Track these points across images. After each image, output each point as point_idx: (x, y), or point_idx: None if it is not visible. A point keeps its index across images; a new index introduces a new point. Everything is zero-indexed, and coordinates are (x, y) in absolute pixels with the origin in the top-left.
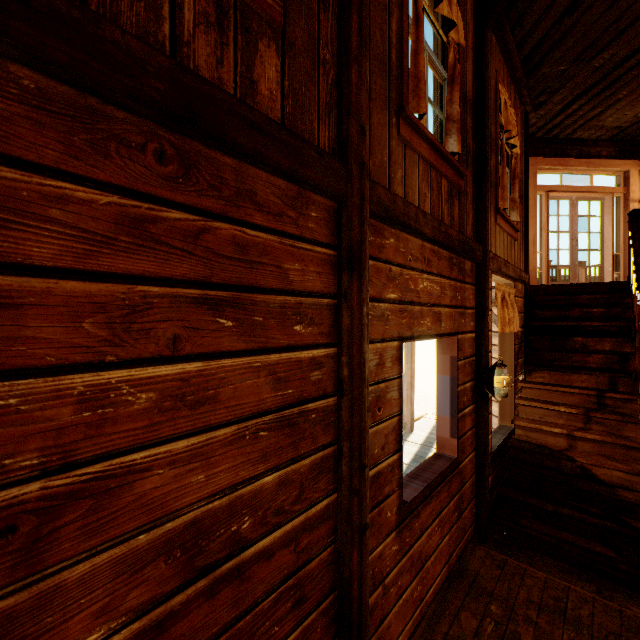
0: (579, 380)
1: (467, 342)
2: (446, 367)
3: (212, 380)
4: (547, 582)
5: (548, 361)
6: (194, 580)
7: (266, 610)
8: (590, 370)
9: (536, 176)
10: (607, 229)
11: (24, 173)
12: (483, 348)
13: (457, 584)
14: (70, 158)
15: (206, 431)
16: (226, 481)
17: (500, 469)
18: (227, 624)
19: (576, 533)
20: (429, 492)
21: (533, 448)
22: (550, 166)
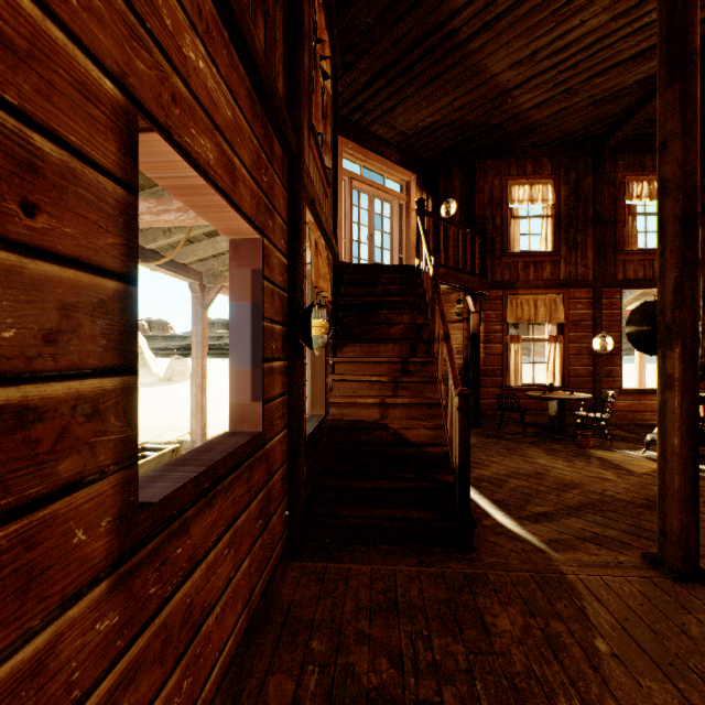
0: (386, 350)
1: (277, 263)
2: (246, 288)
3: None
4: (374, 575)
5: (358, 335)
6: None
7: None
8: (395, 340)
9: (342, 157)
10: (395, 231)
11: None
12: (297, 281)
13: (263, 634)
14: None
15: None
16: None
17: (314, 461)
18: None
19: (394, 506)
20: (211, 483)
21: (349, 424)
22: (354, 152)
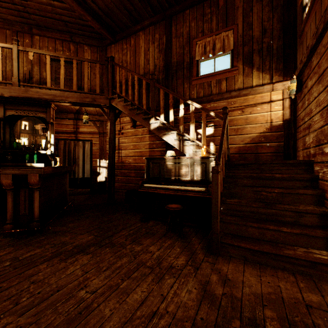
0: None
1: None
2: None
3: (319, 100)
4: None
5: None
6: (317, 146)
7: (325, 167)
8: None
9: None
10: None
11: (308, 78)
12: None
13: None
14: (310, 71)
15: (318, 113)
16: (320, 125)
17: None
18: (320, 162)
19: None
20: None
21: None
22: None
